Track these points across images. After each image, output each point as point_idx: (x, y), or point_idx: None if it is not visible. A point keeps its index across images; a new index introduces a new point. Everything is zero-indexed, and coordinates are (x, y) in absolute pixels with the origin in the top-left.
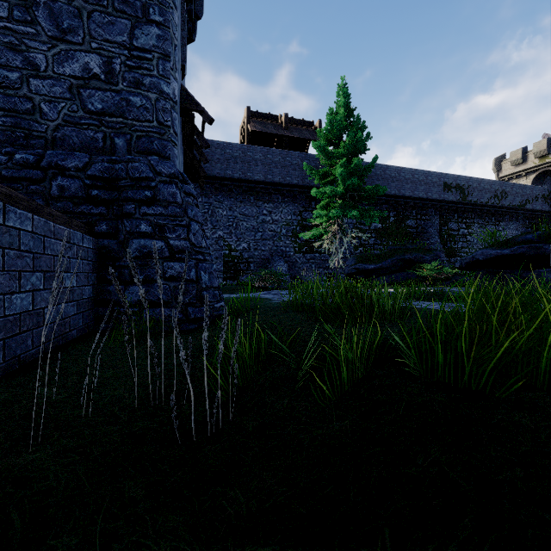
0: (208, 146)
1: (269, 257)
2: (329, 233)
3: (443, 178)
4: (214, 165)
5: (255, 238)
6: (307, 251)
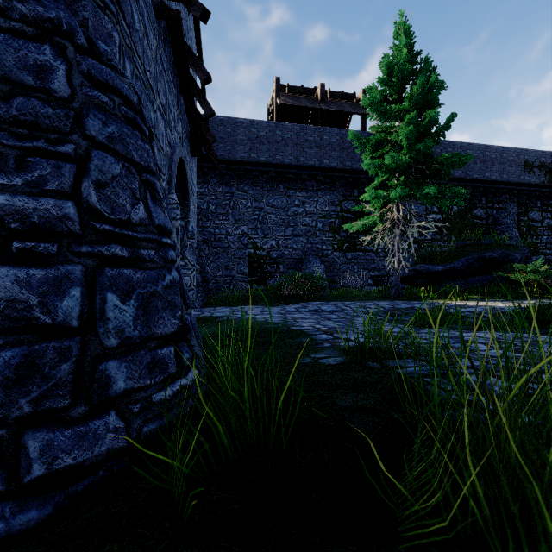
0: (209, 79)
1: (302, 257)
2: (384, 223)
3: (523, 155)
4: (237, 147)
5: (285, 233)
6: (348, 249)
